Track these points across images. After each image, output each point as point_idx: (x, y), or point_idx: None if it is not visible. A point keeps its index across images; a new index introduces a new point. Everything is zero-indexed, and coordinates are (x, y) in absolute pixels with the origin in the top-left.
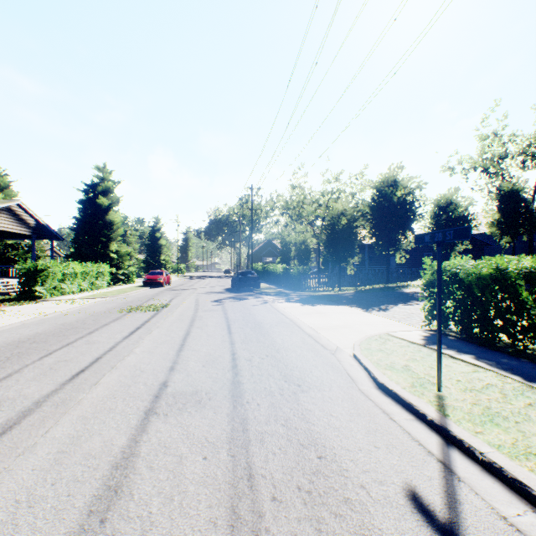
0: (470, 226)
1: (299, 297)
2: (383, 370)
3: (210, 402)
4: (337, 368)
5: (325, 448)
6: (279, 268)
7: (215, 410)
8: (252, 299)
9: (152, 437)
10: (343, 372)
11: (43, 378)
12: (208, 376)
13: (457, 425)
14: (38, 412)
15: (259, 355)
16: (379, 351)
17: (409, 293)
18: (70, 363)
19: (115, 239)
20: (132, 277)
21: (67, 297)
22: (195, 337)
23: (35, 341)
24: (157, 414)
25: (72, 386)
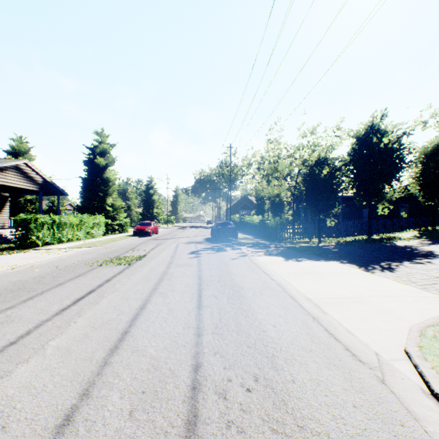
0: None
1: (278, 249)
2: None
3: None
4: None
5: None
6: (255, 219)
7: None
8: (230, 251)
9: None
10: None
11: None
12: None
13: None
14: None
15: (241, 376)
16: None
17: (404, 247)
18: None
19: (111, 194)
20: (126, 227)
21: (58, 246)
22: (150, 313)
23: None
24: None
25: None
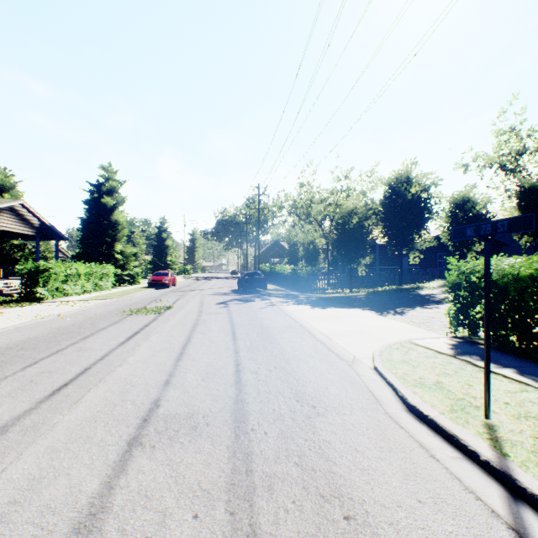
0: (533, 214)
1: (308, 299)
2: (413, 388)
3: (208, 429)
4: (356, 383)
5: (353, 502)
6: (286, 269)
7: (213, 441)
8: (259, 301)
9: (131, 481)
10: (365, 389)
11: (19, 394)
12: (207, 393)
13: (524, 472)
14: (0, 440)
15: (266, 366)
16: (404, 363)
17: (425, 295)
18: (54, 375)
19: (120, 240)
20: (138, 278)
21: (69, 299)
22: (196, 343)
23: (23, 347)
24: (143, 445)
25: (49, 405)
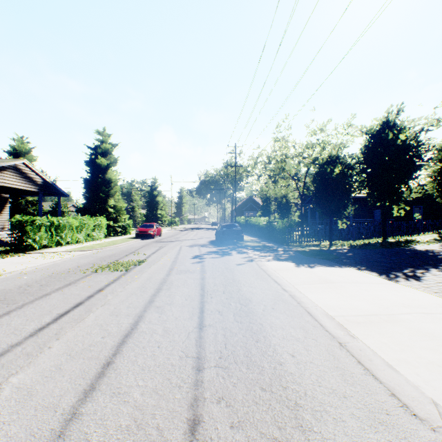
0: None
1: (287, 253)
2: None
3: None
4: None
5: None
6: (261, 221)
7: None
8: (235, 255)
9: None
10: None
11: None
12: None
13: None
14: None
15: None
16: None
17: (425, 251)
18: None
19: (113, 196)
20: (129, 229)
21: (55, 249)
22: (142, 335)
23: None
24: None
25: None
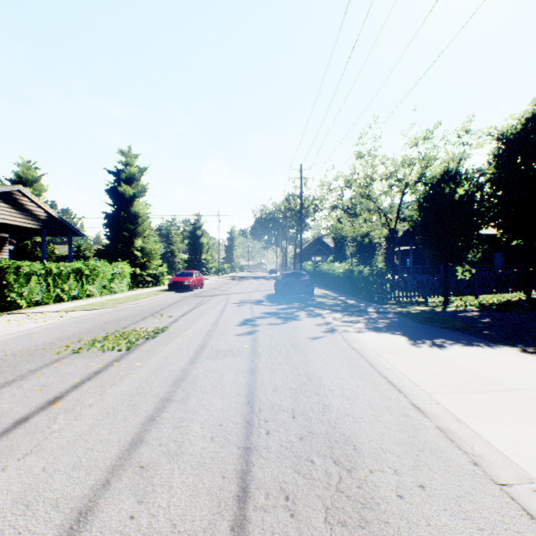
0: None
1: (385, 318)
2: None
3: None
4: None
5: None
6: (337, 268)
7: None
8: (305, 319)
9: None
10: None
11: None
12: None
13: None
14: None
15: None
16: None
17: None
18: None
19: (141, 235)
20: (162, 278)
21: (49, 308)
22: None
23: None
24: None
25: None
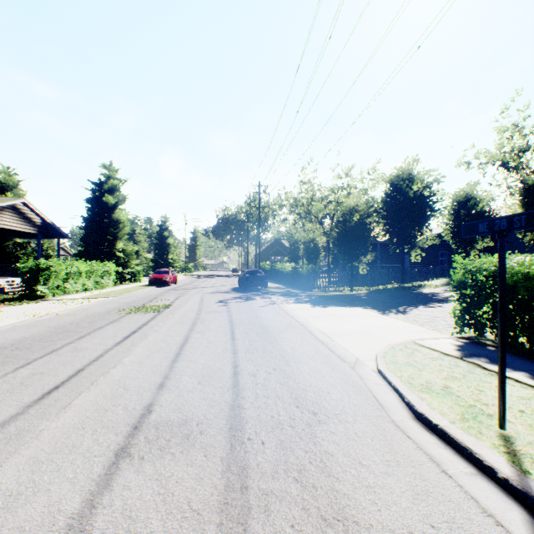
0: None
1: (309, 298)
2: (420, 393)
3: (201, 438)
4: (359, 388)
5: (358, 527)
6: (287, 267)
7: (206, 452)
8: (259, 299)
9: (115, 499)
10: (368, 394)
11: (7, 398)
12: (202, 397)
13: None
14: None
15: (265, 368)
16: (409, 365)
17: (427, 294)
18: (46, 377)
19: (121, 238)
20: (139, 276)
21: (69, 297)
22: (194, 343)
23: (18, 347)
24: (131, 456)
25: (37, 410)
